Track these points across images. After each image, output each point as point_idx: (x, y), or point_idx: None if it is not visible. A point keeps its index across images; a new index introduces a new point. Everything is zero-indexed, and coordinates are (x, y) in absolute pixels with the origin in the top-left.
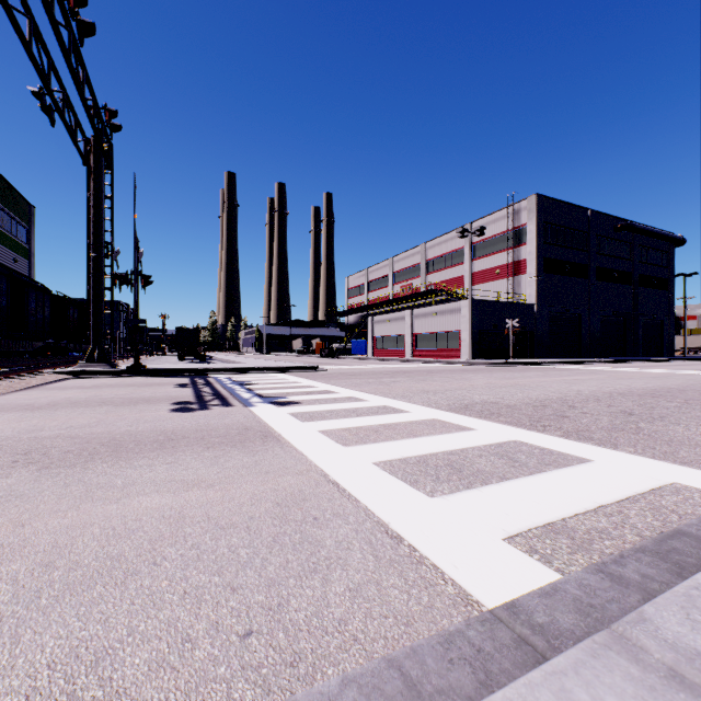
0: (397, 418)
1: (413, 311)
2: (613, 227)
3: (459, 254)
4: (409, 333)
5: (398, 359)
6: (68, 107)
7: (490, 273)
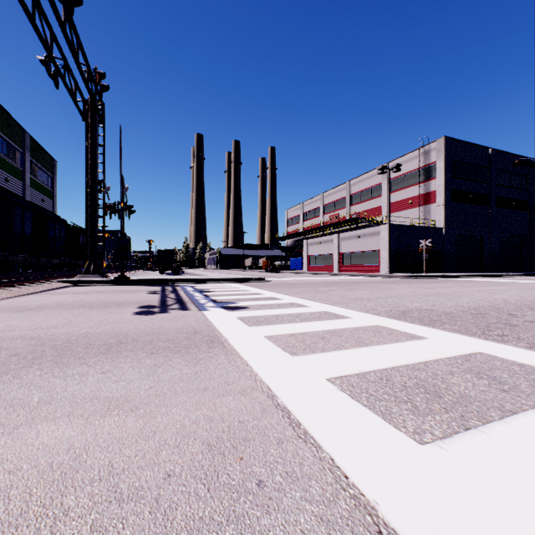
0: (340, 324)
1: (340, 235)
2: (511, 162)
3: (377, 189)
4: (336, 252)
5: (328, 273)
6: (68, 73)
7: (403, 203)
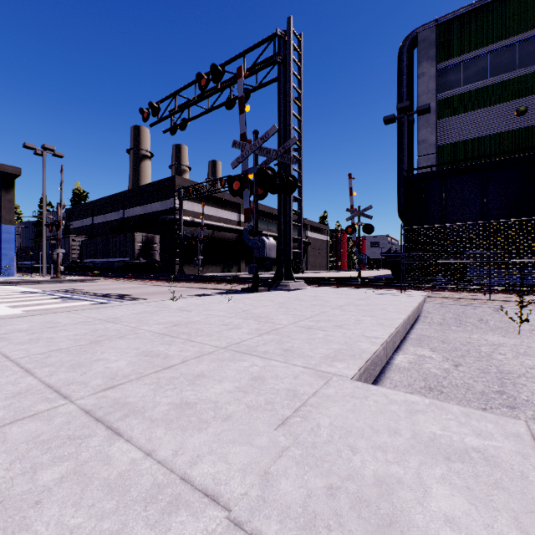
0: None
1: None
2: None
3: None
4: None
5: None
6: None
7: None
